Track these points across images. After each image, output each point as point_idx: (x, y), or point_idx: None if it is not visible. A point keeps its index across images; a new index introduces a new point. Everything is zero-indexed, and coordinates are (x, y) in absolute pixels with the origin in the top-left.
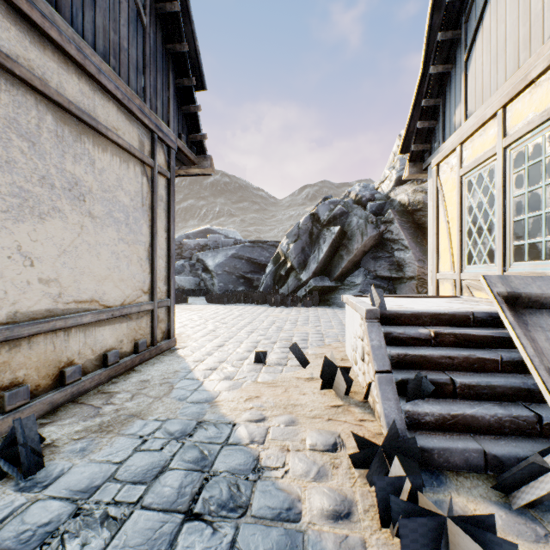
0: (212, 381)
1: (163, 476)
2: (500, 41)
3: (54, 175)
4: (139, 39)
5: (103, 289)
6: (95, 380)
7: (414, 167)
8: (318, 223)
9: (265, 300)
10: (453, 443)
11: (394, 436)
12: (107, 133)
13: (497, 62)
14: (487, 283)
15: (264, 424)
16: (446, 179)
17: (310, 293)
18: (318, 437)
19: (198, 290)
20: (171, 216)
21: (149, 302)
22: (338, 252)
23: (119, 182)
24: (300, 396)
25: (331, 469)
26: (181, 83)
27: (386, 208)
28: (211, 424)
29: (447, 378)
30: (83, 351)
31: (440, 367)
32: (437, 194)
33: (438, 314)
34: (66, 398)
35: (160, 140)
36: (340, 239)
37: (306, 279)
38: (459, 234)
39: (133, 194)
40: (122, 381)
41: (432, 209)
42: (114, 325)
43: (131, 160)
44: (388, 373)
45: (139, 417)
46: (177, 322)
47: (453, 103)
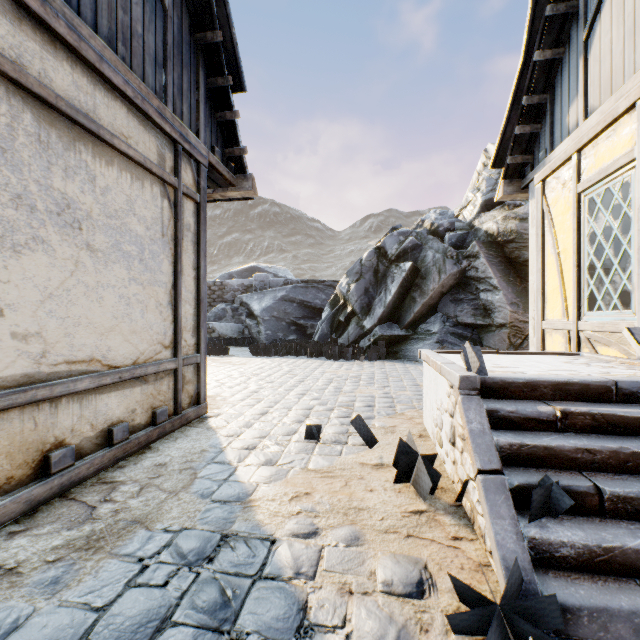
0: (248, 466)
1: (161, 639)
2: (639, 6)
3: (35, 194)
4: (158, 24)
5: (107, 344)
6: (95, 464)
7: (510, 185)
8: (385, 259)
9: (320, 352)
10: (612, 599)
11: (516, 583)
12: (113, 141)
13: (634, 35)
14: (637, 339)
15: (315, 541)
16: (556, 198)
17: (375, 344)
18: (394, 569)
19: (242, 339)
20: (201, 250)
21: (171, 360)
22: (409, 293)
23: (131, 205)
24: (366, 494)
25: (417, 634)
26: (214, 83)
27: (469, 239)
28: (241, 539)
29: (589, 485)
30: (79, 426)
31: (574, 464)
32: (543, 219)
33: (564, 384)
34: (52, 492)
35: (186, 154)
36: (412, 277)
37: (370, 327)
38: (575, 270)
39: (150, 221)
40: (131, 465)
41: (536, 238)
42: (123, 390)
43: (147, 177)
44: (498, 474)
45: (144, 524)
46: (213, 380)
47: (566, 98)
